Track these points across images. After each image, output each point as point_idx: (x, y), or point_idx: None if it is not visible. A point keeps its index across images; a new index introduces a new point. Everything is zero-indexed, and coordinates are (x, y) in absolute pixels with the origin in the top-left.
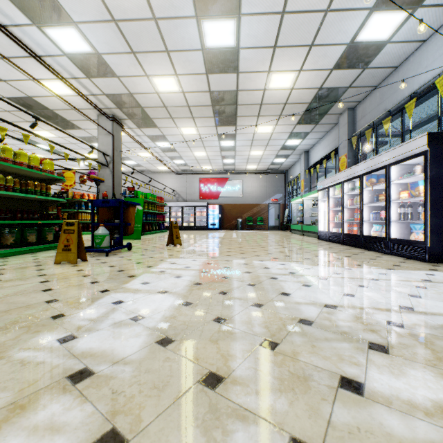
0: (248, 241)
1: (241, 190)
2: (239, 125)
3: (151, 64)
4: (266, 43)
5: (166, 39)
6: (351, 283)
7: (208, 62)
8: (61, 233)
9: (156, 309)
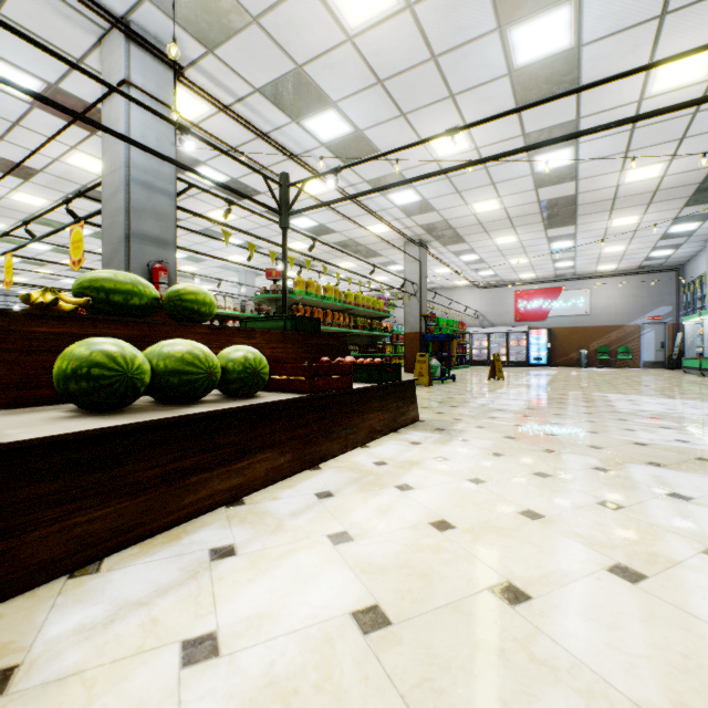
0: (594, 379)
1: (586, 304)
2: (581, 223)
3: (474, 195)
4: (614, 152)
5: (493, 177)
6: (685, 406)
7: (538, 181)
8: (416, 363)
9: (516, 403)
